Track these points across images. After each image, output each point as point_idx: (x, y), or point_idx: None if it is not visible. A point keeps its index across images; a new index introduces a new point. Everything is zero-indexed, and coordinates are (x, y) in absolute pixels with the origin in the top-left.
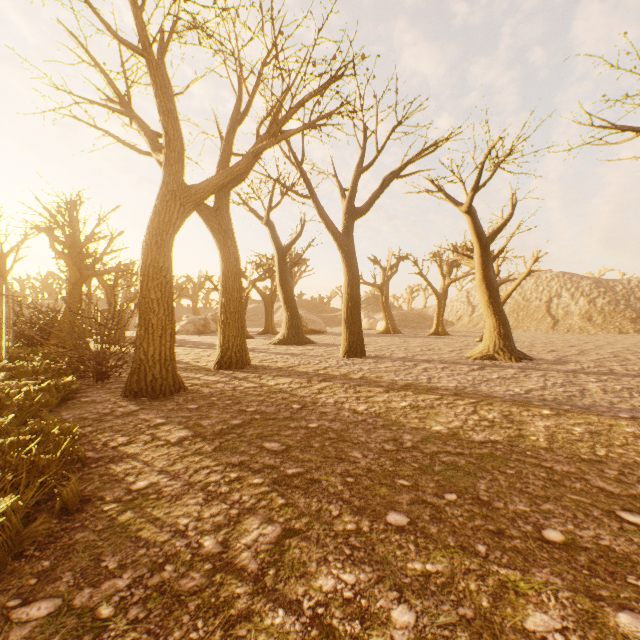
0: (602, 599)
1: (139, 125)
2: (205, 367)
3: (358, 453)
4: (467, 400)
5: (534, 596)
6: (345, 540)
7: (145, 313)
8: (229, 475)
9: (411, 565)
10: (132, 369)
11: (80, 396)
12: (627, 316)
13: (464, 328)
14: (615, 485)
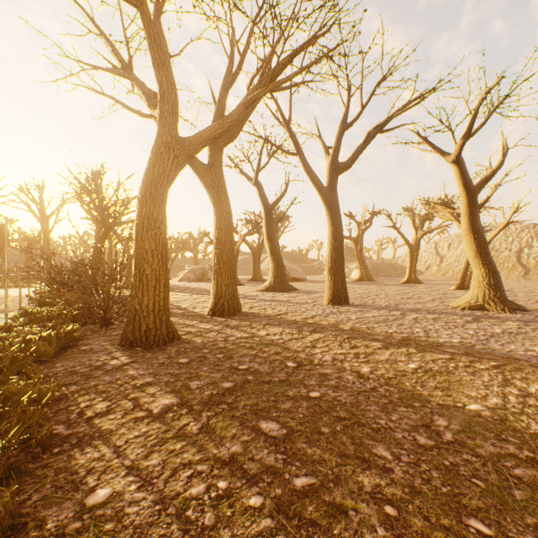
0: None
1: (138, 85)
2: (200, 313)
3: (385, 450)
4: (486, 363)
5: None
6: None
7: (140, 264)
8: (216, 484)
9: None
10: (128, 319)
11: (81, 343)
12: None
13: (433, 276)
14: None
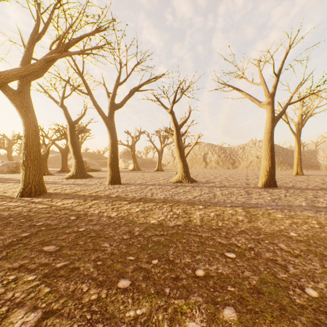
0: (218, 303)
1: None
2: (10, 196)
3: (107, 244)
4: (168, 204)
5: (190, 312)
6: (88, 308)
7: None
8: (8, 278)
9: (128, 314)
10: None
11: None
12: (230, 162)
13: (170, 167)
14: (224, 239)
